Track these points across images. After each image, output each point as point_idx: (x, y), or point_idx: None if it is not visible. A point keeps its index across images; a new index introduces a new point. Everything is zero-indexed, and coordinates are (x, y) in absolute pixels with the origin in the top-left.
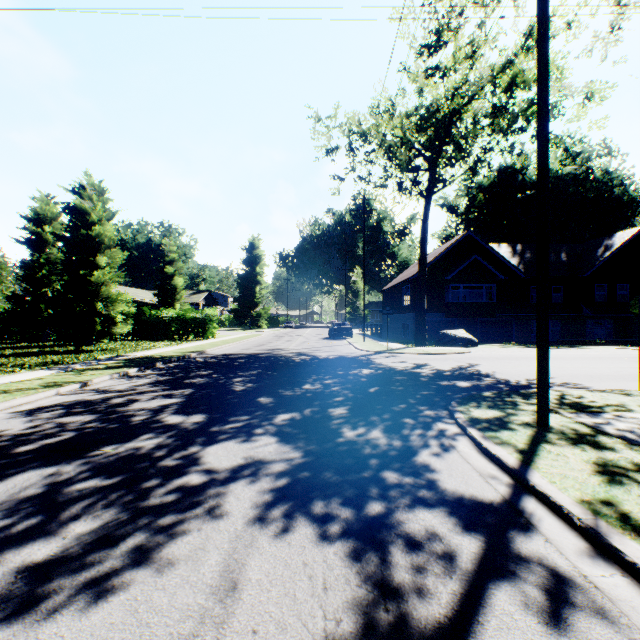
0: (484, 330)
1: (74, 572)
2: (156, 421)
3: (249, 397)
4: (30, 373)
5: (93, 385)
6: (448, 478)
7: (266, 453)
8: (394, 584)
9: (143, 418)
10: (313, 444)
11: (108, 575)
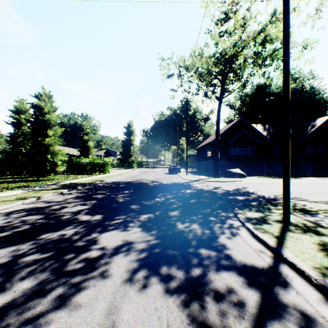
0: (249, 169)
1: (17, 315)
2: (75, 219)
3: (126, 205)
4: (10, 192)
5: (43, 198)
6: (236, 253)
7: (134, 237)
8: (209, 323)
9: (68, 217)
10: (160, 232)
11: (38, 317)
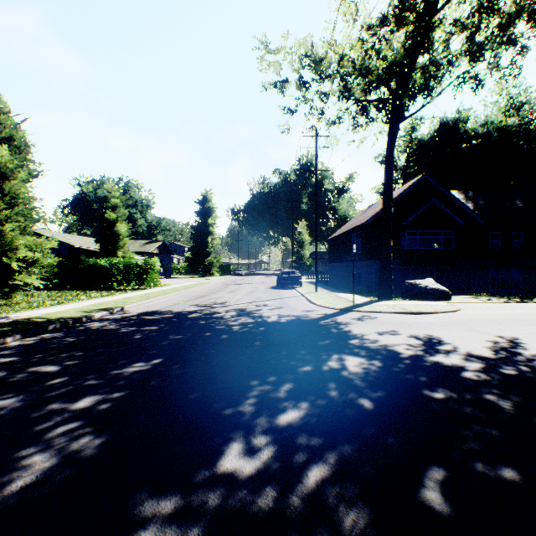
0: (440, 279)
1: None
2: None
3: None
4: None
5: None
6: None
7: None
8: None
9: None
10: None
11: None
